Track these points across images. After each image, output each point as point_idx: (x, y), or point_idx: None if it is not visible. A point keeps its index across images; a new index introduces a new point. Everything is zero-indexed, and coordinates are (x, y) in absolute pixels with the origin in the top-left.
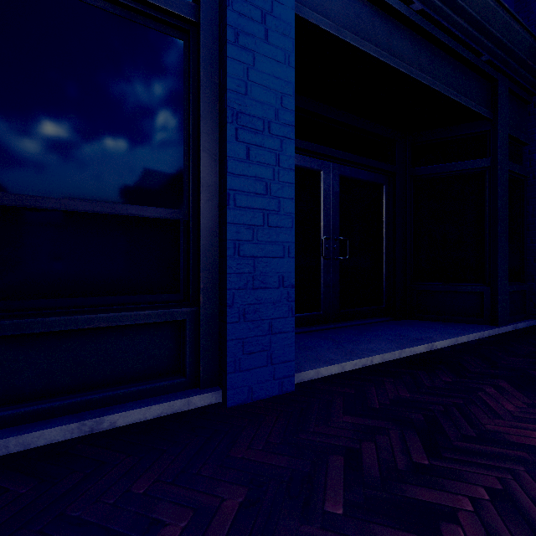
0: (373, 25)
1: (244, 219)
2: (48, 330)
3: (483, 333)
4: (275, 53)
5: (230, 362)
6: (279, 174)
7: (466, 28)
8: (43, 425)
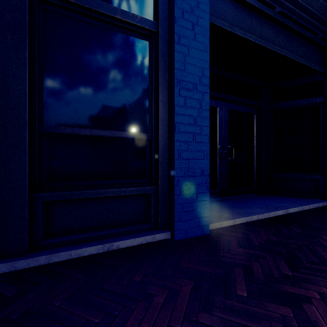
0: (252, 22)
1: (183, 138)
2: (86, 197)
3: (319, 204)
4: (199, 46)
5: (176, 216)
6: (201, 113)
7: (308, 19)
8: (86, 245)
